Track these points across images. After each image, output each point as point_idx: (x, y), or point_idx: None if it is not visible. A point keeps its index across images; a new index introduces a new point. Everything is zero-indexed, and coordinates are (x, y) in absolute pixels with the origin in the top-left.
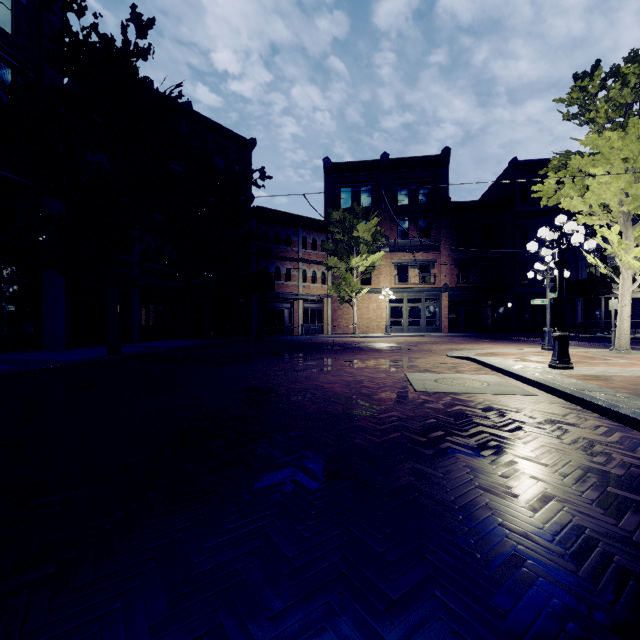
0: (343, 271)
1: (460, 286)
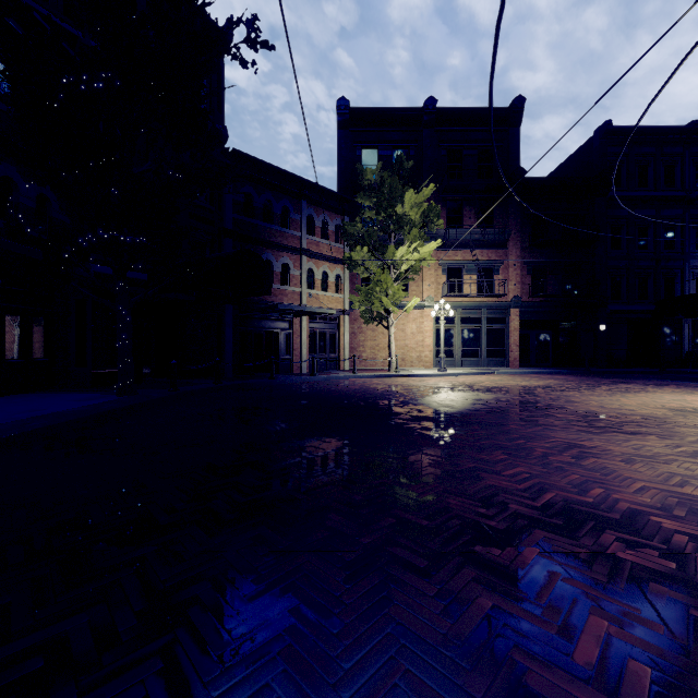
0: (377, 270)
1: (535, 300)
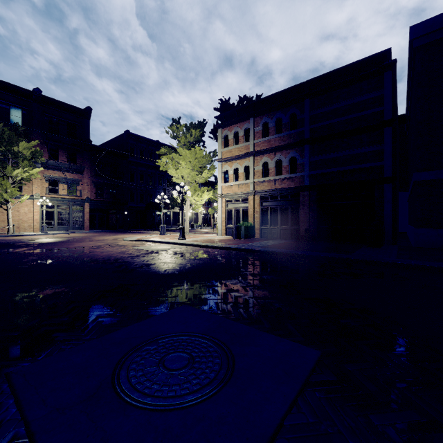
0: None
1: (98, 199)
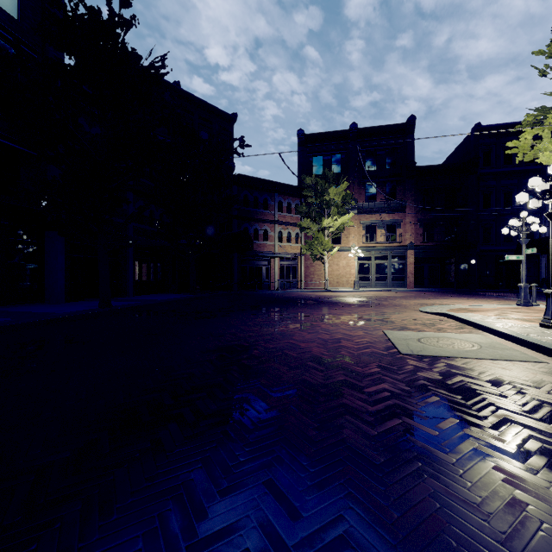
0: (315, 231)
1: (425, 244)
